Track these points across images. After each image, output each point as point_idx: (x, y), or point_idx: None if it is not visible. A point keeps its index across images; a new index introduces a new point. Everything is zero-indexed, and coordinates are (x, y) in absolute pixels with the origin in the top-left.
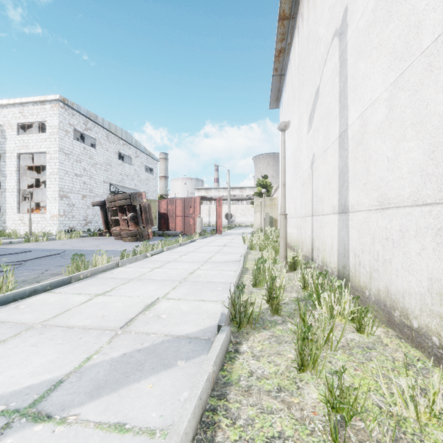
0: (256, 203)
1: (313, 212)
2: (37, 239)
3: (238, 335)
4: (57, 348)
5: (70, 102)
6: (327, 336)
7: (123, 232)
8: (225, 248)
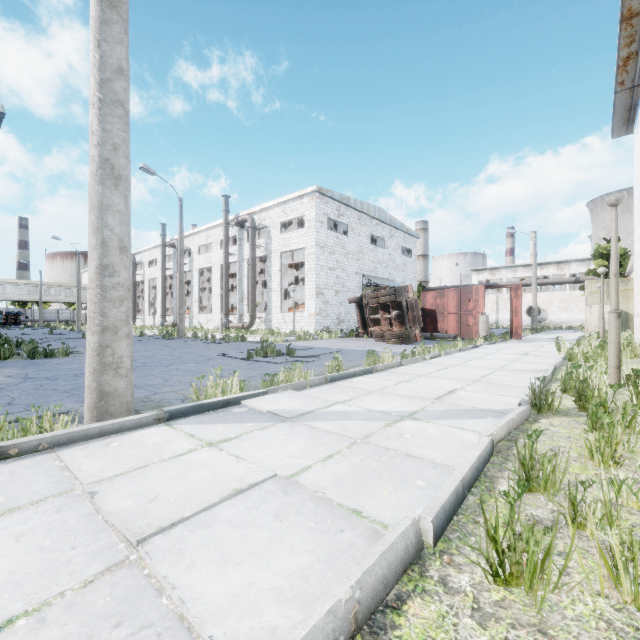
0: (589, 289)
1: None
2: (305, 338)
3: (538, 415)
4: (400, 401)
5: (325, 189)
6: (629, 422)
7: (387, 333)
8: (526, 357)
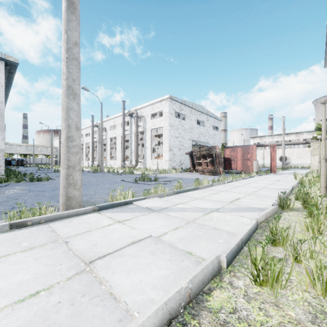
0: (313, 146)
1: None
2: (163, 172)
3: (282, 211)
4: (211, 203)
5: (173, 97)
6: None
7: (205, 169)
8: (278, 182)
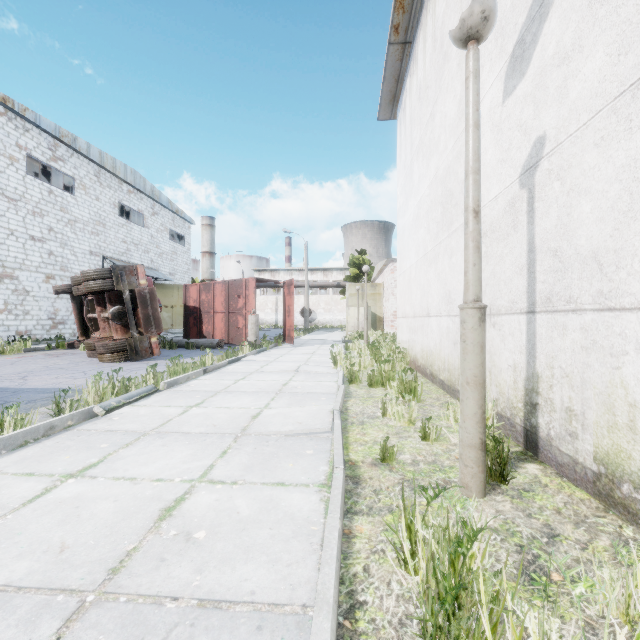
0: (350, 291)
1: (535, 301)
2: None
3: None
4: None
5: (19, 105)
6: None
7: (98, 343)
8: (296, 377)
